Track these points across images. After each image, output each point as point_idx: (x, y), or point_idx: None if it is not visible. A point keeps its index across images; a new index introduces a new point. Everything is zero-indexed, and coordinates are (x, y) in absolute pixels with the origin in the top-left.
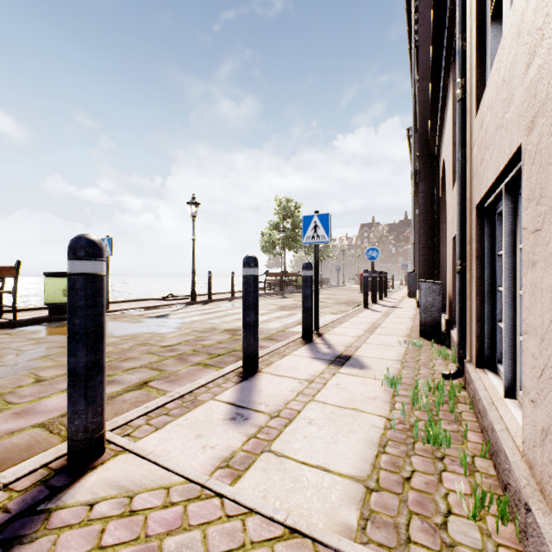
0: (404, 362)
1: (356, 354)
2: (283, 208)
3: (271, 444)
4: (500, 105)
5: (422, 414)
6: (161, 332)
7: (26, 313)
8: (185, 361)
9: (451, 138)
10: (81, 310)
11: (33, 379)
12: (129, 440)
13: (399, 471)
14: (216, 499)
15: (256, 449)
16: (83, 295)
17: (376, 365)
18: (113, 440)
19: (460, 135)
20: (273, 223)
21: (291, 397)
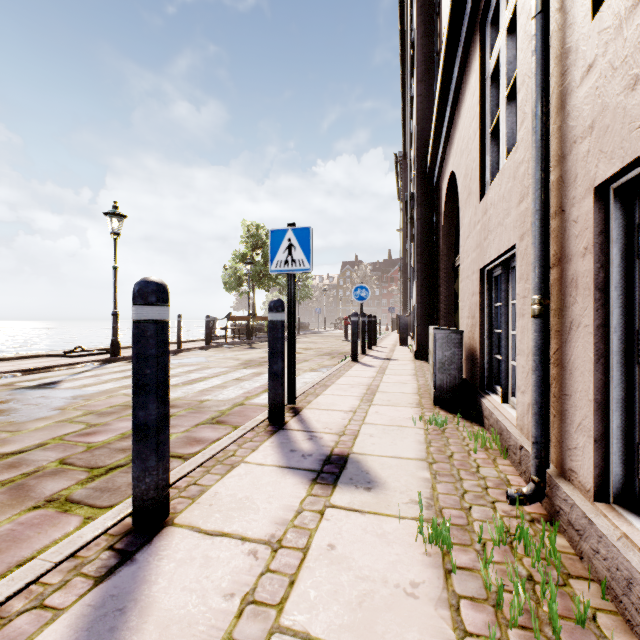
0: (433, 463)
1: (355, 449)
2: (252, 236)
3: None
4: None
5: None
6: (21, 419)
7: None
8: (22, 497)
9: (476, 130)
10: None
11: None
12: None
13: None
14: None
15: None
16: None
17: (392, 475)
18: None
19: (539, 75)
20: (239, 254)
21: (222, 624)
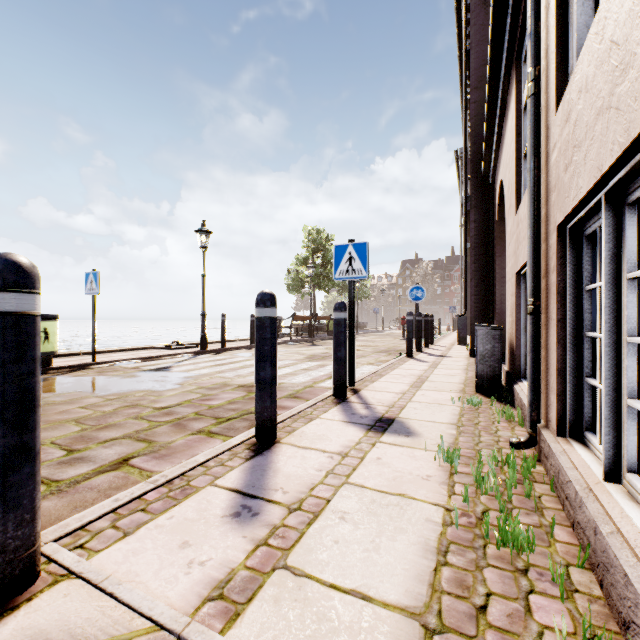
0: (461, 426)
1: (401, 416)
2: (312, 240)
3: (287, 555)
4: (605, 79)
5: (490, 500)
6: (158, 389)
7: None
8: (183, 429)
9: (513, 152)
10: None
11: None
12: (81, 555)
13: (469, 595)
14: None
15: (265, 565)
16: None
17: (426, 430)
18: (55, 556)
19: (532, 140)
20: (301, 258)
21: (317, 478)
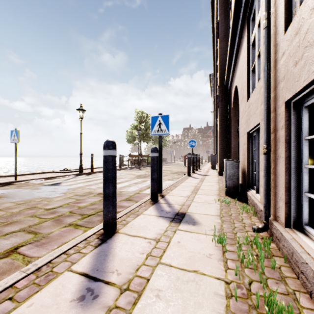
0: (222, 217)
1: (188, 211)
2: (140, 116)
3: None
4: None
5: (251, 273)
6: (50, 197)
7: None
8: (60, 223)
9: (245, 68)
10: None
11: None
12: None
13: None
14: None
15: None
16: None
17: (204, 220)
18: None
19: (266, 53)
20: (134, 125)
21: (141, 260)
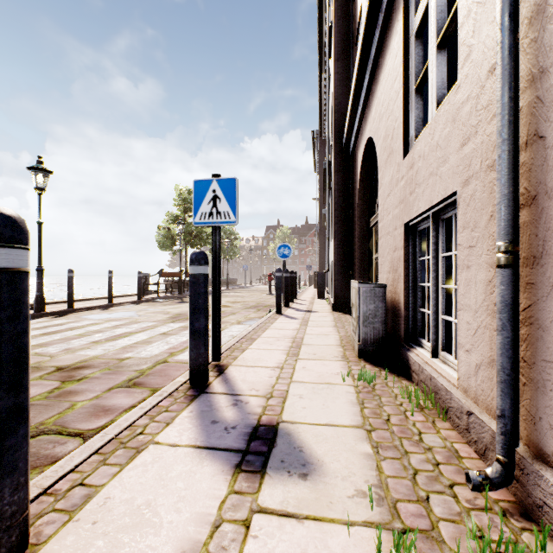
0: (372, 431)
1: (285, 416)
2: (184, 199)
3: None
4: None
5: None
6: None
7: None
8: None
9: (400, 89)
10: None
11: None
12: None
13: None
14: None
15: None
16: None
17: (329, 452)
18: None
19: None
20: (172, 216)
21: None
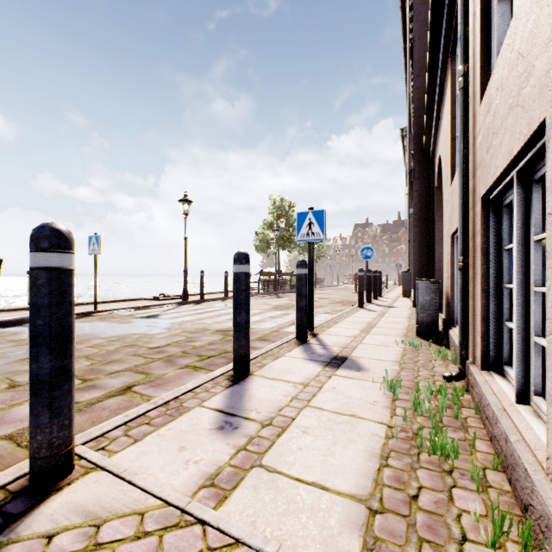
0: (403, 363)
1: (353, 355)
2: (277, 207)
3: (262, 457)
4: (514, 82)
5: (425, 420)
6: (150, 333)
7: (9, 314)
8: (173, 364)
9: (449, 133)
10: (44, 309)
11: (6, 385)
12: (103, 454)
13: (405, 488)
14: (197, 527)
15: (245, 464)
16: (46, 292)
17: (374, 366)
18: (84, 455)
19: (462, 125)
20: (267, 223)
21: (284, 402)
